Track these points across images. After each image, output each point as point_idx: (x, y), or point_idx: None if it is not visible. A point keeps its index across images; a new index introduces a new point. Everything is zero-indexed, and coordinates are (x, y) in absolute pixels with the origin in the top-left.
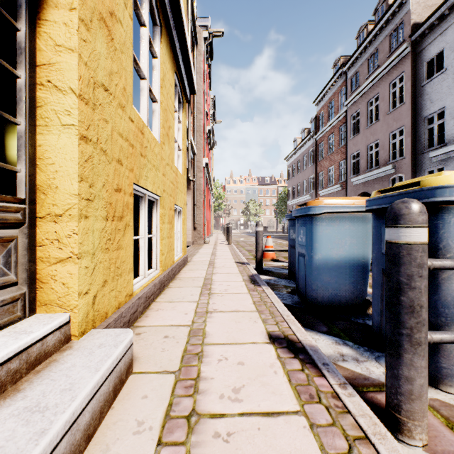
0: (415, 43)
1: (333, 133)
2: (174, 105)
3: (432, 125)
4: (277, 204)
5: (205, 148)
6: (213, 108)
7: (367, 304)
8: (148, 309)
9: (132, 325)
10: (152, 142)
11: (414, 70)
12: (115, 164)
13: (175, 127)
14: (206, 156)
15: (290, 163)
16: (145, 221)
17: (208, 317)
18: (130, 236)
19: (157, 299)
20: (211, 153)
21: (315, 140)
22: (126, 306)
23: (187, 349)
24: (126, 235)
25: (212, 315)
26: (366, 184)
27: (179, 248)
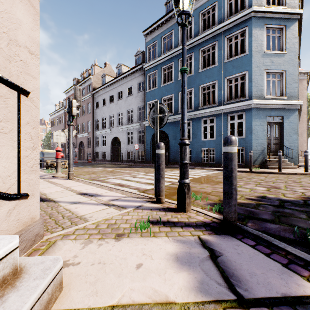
0: (94, 94)
1: None
2: None
3: (97, 123)
4: (44, 140)
5: None
6: None
7: None
8: None
9: None
10: None
11: (93, 103)
12: None
13: None
14: None
15: (52, 118)
16: None
17: None
18: None
19: None
20: None
21: (65, 111)
22: None
23: None
24: None
25: None
26: (82, 138)
27: None
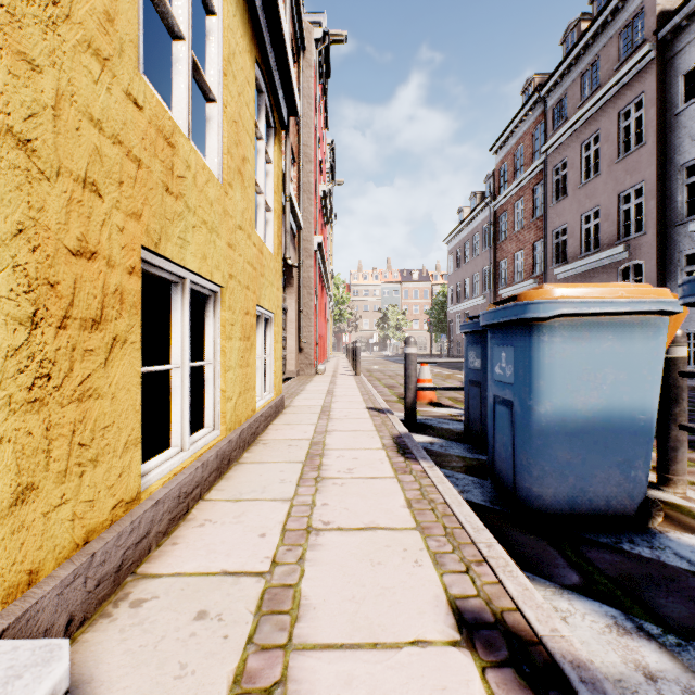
0: (663, 44)
1: (523, 198)
2: (257, 125)
3: (693, 178)
4: (431, 312)
5: (317, 219)
6: (331, 161)
7: (648, 509)
8: (184, 521)
9: (133, 571)
10: (201, 173)
11: (662, 89)
12: (74, 188)
13: (259, 167)
14: (320, 234)
15: (452, 247)
16: (184, 334)
17: (309, 546)
18: (129, 366)
19: (210, 491)
20: (328, 231)
21: (493, 209)
22: (111, 534)
23: (246, 668)
24: (116, 363)
25: (319, 540)
26: (578, 278)
27: (269, 384)
